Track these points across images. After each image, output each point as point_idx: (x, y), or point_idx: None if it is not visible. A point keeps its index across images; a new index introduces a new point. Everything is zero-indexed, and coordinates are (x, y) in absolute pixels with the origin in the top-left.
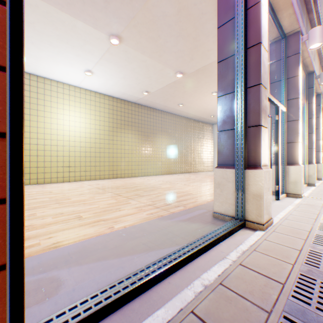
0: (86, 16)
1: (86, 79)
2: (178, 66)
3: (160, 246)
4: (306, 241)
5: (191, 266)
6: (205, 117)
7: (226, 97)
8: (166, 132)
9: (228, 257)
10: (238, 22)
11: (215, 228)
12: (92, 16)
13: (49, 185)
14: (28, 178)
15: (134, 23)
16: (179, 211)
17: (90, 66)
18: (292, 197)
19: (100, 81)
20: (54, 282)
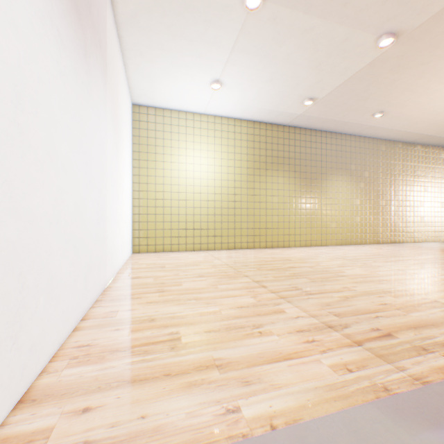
0: None
1: (212, 99)
2: (383, 20)
3: None
4: None
5: None
6: (429, 133)
7: None
8: (342, 170)
9: None
10: None
11: None
12: None
13: (165, 255)
14: (144, 244)
15: None
16: (440, 380)
17: (215, 72)
18: None
19: (232, 96)
20: None
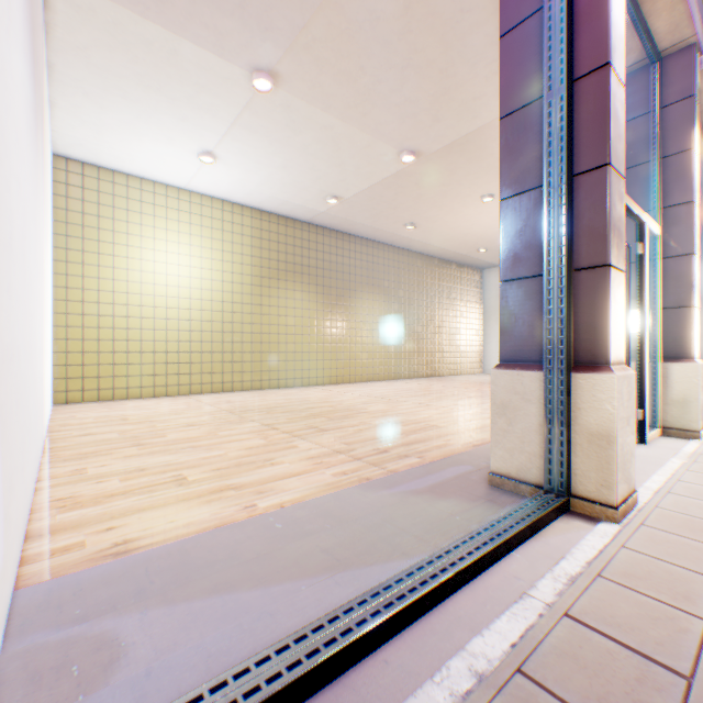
0: (199, 29)
1: (203, 173)
2: (405, 138)
3: (363, 558)
4: None
5: (441, 615)
6: (464, 252)
7: (522, 199)
8: (377, 287)
9: (535, 594)
10: (553, 18)
11: (495, 514)
12: (211, 29)
13: (123, 405)
14: (79, 389)
15: (305, 40)
16: (408, 469)
17: (209, 142)
18: (677, 437)
19: (233, 175)
20: (103, 651)
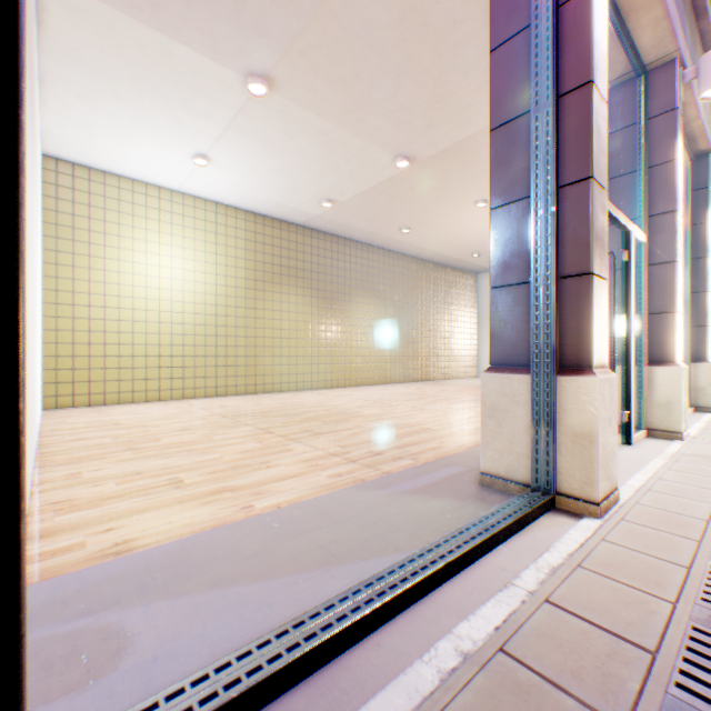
0: (194, 33)
1: (196, 175)
2: (399, 144)
3: (357, 553)
4: (700, 546)
5: (431, 603)
6: (459, 257)
7: (511, 209)
8: (372, 291)
9: (518, 583)
10: (539, 36)
11: (485, 512)
12: (206, 33)
13: (114, 409)
14: (70, 394)
15: (301, 46)
16: (402, 470)
17: (203, 145)
18: (662, 438)
19: (227, 177)
20: (110, 640)
